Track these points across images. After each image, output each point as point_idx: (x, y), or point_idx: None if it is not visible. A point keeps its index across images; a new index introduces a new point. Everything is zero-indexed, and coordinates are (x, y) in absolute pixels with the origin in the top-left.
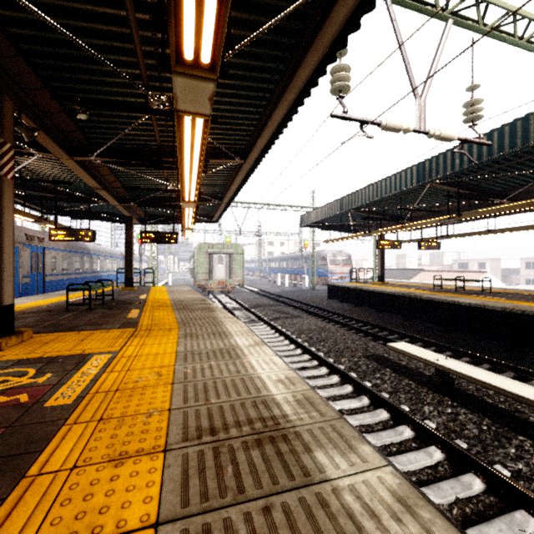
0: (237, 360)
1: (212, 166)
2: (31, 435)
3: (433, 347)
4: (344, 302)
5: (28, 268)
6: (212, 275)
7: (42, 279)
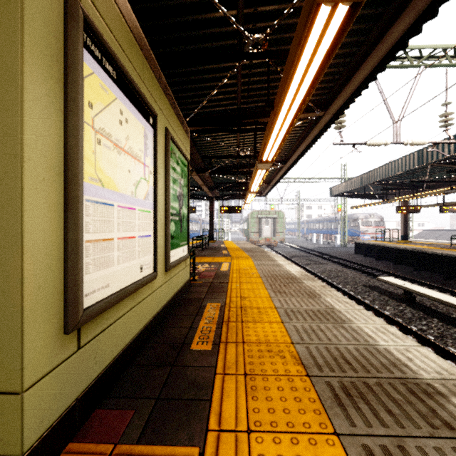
0: (280, 267)
1: None
2: (223, 274)
3: (425, 286)
4: (367, 256)
5: None
6: (261, 234)
7: None
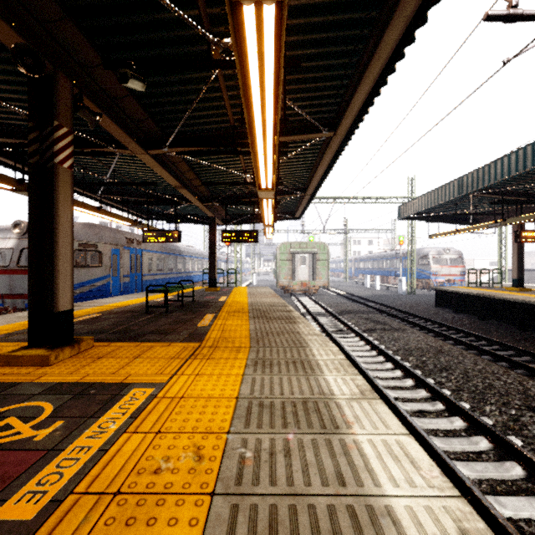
0: (334, 435)
1: (293, 149)
2: None
3: None
4: (460, 312)
5: (128, 268)
6: (294, 276)
7: (141, 279)
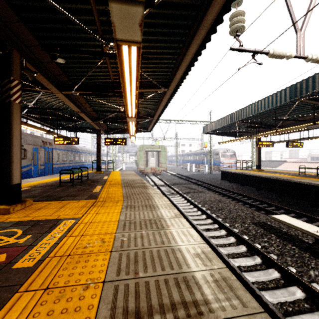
0: (162, 230)
1: (146, 95)
2: None
3: (304, 218)
4: (232, 182)
5: (43, 160)
6: (147, 164)
7: (52, 166)
